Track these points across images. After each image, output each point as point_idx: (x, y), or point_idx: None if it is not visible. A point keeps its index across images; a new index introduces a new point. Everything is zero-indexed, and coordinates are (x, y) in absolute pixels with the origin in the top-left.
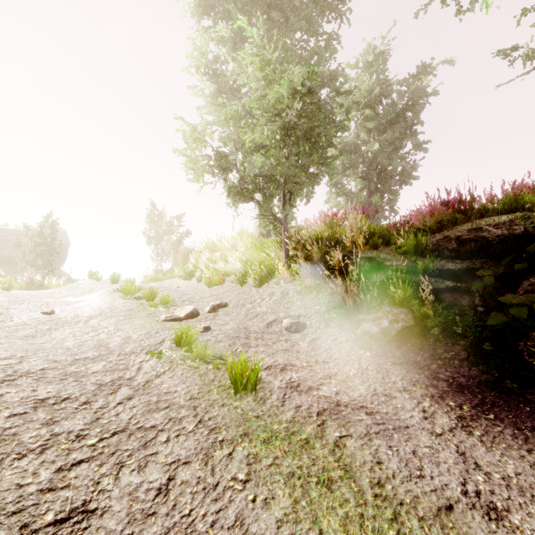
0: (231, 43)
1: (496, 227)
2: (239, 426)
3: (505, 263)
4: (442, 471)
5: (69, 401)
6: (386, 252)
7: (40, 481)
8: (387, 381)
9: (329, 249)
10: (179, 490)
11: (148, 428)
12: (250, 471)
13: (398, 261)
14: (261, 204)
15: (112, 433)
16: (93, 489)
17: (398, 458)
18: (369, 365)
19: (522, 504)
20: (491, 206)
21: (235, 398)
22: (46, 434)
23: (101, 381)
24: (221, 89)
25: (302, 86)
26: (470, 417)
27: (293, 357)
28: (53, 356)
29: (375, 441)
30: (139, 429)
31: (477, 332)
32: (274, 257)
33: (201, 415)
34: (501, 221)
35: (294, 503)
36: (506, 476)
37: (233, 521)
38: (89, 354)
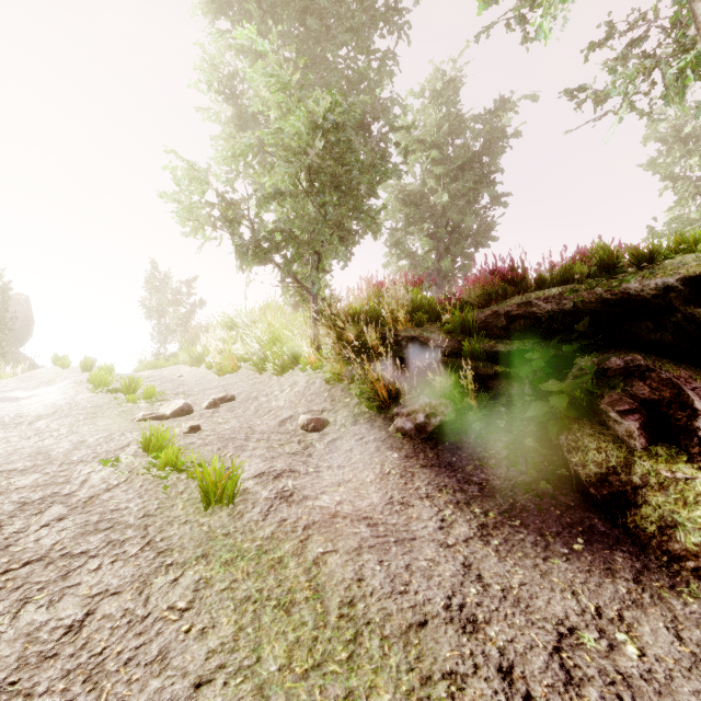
0: (254, 55)
1: (546, 302)
2: (199, 547)
3: (554, 344)
4: (432, 584)
5: None
6: (431, 331)
7: None
8: (409, 487)
9: (371, 326)
10: (96, 626)
11: (76, 554)
12: (195, 598)
13: (443, 341)
14: (281, 268)
15: (24, 563)
16: None
17: (385, 574)
18: (393, 469)
19: (508, 615)
20: (548, 277)
21: (205, 513)
22: None
23: (26, 499)
24: (242, 114)
25: (324, 120)
26: (493, 525)
27: (300, 461)
28: None
29: (365, 556)
30: (63, 556)
31: (523, 426)
32: (301, 336)
33: (151, 536)
34: (551, 295)
35: (238, 631)
36: (509, 587)
37: (155, 656)
38: (19, 465)
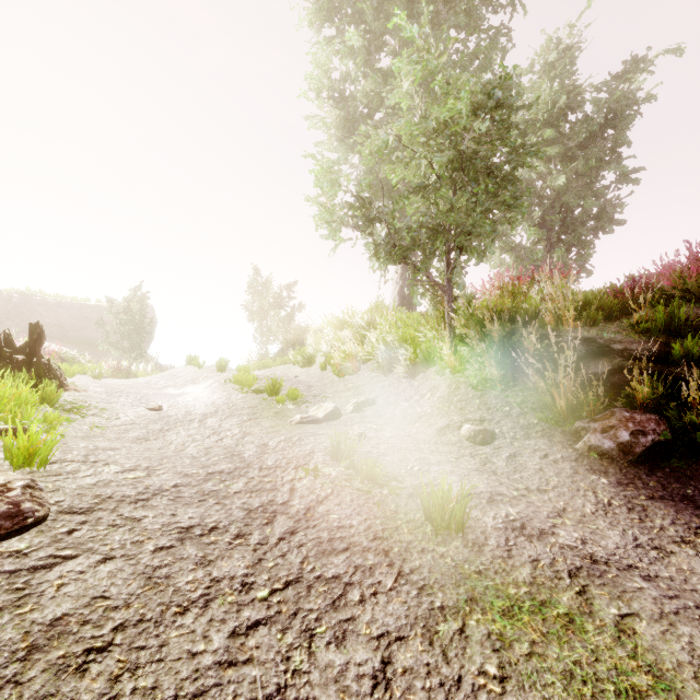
0: (364, 55)
1: None
2: (458, 586)
3: None
4: None
5: (218, 532)
6: (613, 331)
7: (215, 650)
8: (649, 525)
9: (513, 326)
10: (403, 682)
11: (329, 579)
12: (502, 663)
13: (635, 343)
14: (417, 265)
15: (284, 583)
16: (284, 667)
17: None
18: (613, 499)
19: None
20: None
21: (436, 541)
22: (204, 579)
23: (248, 505)
24: (349, 116)
25: (488, 98)
26: None
27: (494, 481)
28: (181, 468)
29: (681, 628)
30: (318, 579)
31: None
32: (433, 337)
33: (397, 565)
34: None
35: None
36: None
37: None
38: (223, 467)
